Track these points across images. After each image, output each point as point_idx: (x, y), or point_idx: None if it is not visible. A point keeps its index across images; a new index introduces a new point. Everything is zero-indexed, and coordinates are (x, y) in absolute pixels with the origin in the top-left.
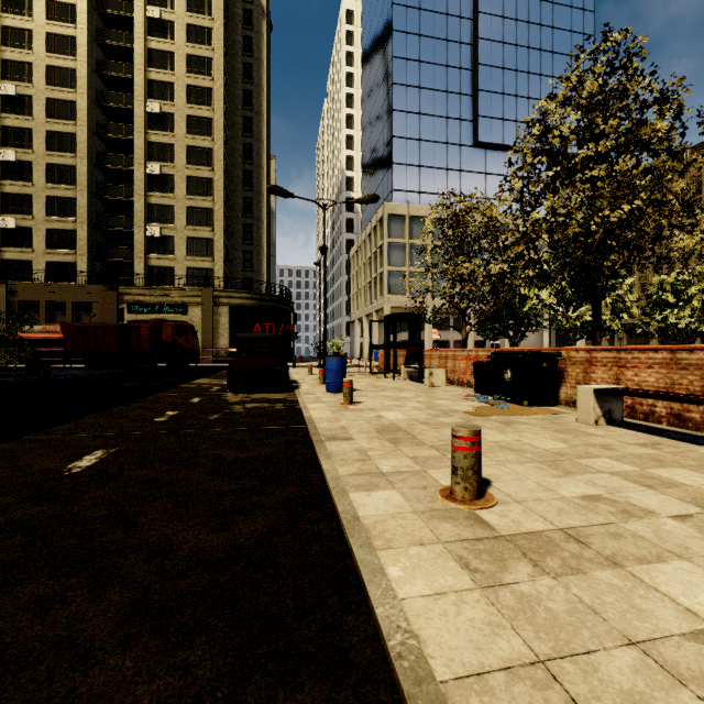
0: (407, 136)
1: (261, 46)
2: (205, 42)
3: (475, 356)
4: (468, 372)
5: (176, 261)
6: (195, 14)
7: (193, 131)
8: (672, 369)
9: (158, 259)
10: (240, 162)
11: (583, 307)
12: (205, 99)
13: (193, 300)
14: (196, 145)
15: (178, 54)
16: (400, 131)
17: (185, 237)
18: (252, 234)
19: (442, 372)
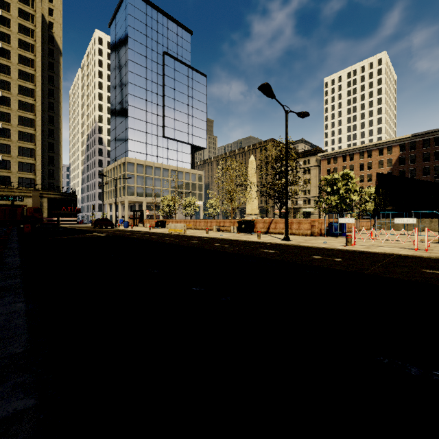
0: (135, 129)
1: (59, 69)
2: (29, 65)
3: (156, 221)
4: (154, 224)
5: (12, 173)
6: (24, 50)
7: (22, 108)
8: (176, 222)
9: (0, 171)
10: (47, 124)
11: (187, 208)
12: (29, 94)
13: (27, 195)
14: (24, 116)
15: (13, 68)
16: (132, 126)
17: (17, 161)
18: (54, 161)
19: (149, 224)
